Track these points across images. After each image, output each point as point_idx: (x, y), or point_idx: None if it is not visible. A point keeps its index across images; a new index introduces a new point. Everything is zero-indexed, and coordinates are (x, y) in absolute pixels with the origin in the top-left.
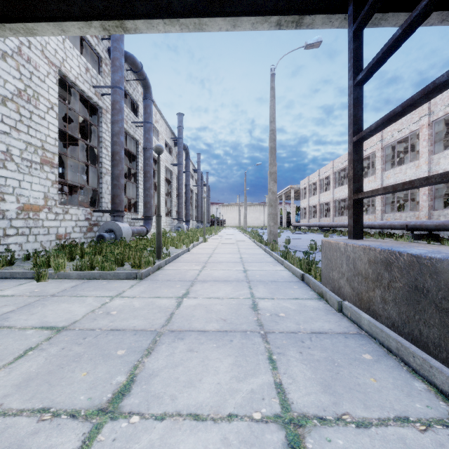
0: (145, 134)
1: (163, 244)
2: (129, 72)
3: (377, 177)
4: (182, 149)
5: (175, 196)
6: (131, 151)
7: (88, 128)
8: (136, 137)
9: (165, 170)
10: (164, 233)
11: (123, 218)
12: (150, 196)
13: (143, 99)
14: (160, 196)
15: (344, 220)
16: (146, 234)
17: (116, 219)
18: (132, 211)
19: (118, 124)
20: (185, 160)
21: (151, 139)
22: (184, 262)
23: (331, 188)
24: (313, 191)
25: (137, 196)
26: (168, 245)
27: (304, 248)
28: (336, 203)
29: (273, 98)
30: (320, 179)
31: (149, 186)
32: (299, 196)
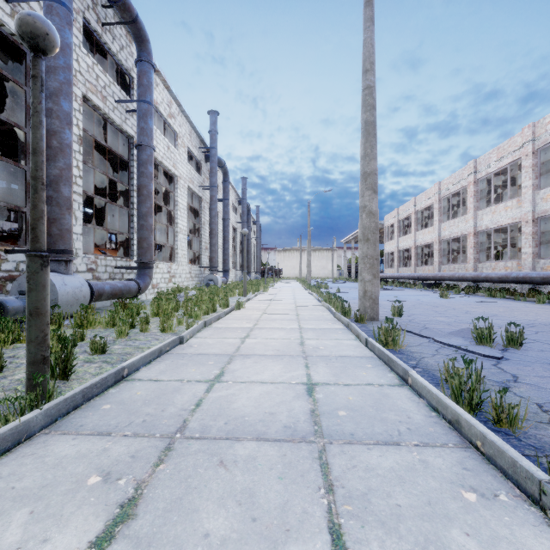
0: (139, 121)
1: (144, 319)
2: (110, 14)
3: (523, 200)
4: (216, 165)
5: (206, 235)
6: (117, 153)
7: (17, 96)
8: (127, 130)
9: (191, 195)
10: (176, 291)
11: (68, 265)
12: (148, 229)
13: (136, 61)
14: (40, 190)
15: (459, 270)
16: (137, 294)
17: (50, 267)
18: (126, 255)
19: (57, 75)
20: (222, 183)
21: (149, 131)
22: (85, 436)
23: (436, 222)
24: (403, 230)
25: (131, 229)
26: (145, 325)
27: (443, 329)
28: (443, 245)
29: (371, 23)
30: (417, 211)
31: (146, 211)
32: (381, 237)
